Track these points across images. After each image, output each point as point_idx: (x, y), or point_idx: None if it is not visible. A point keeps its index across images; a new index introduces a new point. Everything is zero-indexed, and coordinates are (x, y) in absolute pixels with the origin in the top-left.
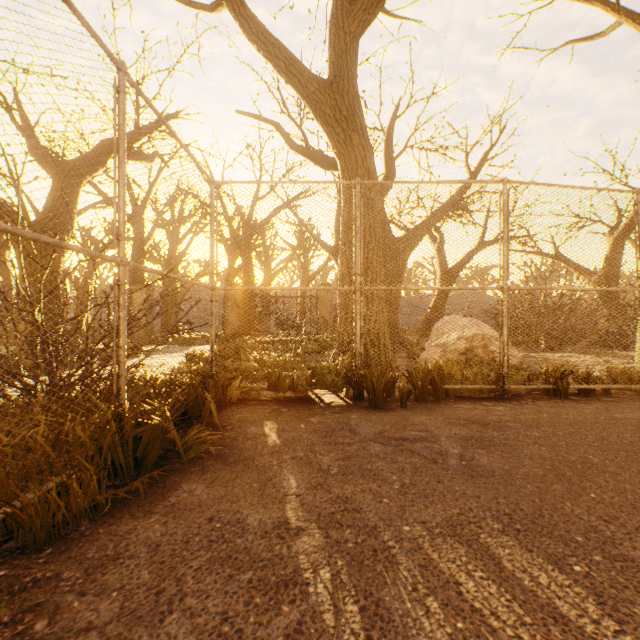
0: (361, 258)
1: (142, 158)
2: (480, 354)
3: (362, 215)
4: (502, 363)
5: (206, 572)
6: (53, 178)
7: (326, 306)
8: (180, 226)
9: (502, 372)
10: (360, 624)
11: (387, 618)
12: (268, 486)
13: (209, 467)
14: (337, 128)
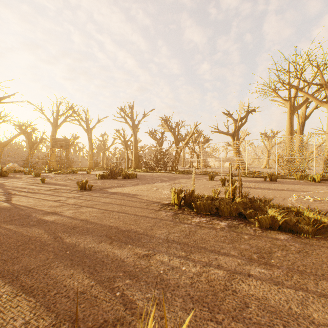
0: None
1: None
2: (12, 169)
3: None
4: (7, 169)
5: None
6: None
7: None
8: None
9: (7, 170)
10: None
11: None
12: None
13: None
14: None
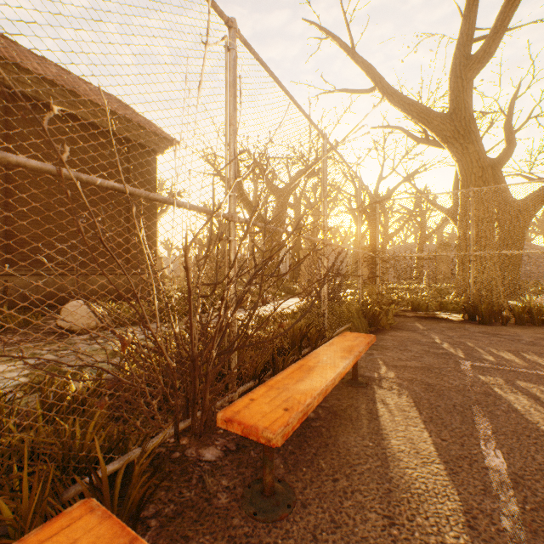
0: (473, 235)
1: (314, 176)
2: None
3: (474, 209)
4: None
5: (412, 344)
6: (277, 198)
7: (444, 261)
8: (319, 205)
9: None
10: (464, 355)
11: (473, 355)
12: (425, 336)
13: (396, 330)
14: (455, 144)
